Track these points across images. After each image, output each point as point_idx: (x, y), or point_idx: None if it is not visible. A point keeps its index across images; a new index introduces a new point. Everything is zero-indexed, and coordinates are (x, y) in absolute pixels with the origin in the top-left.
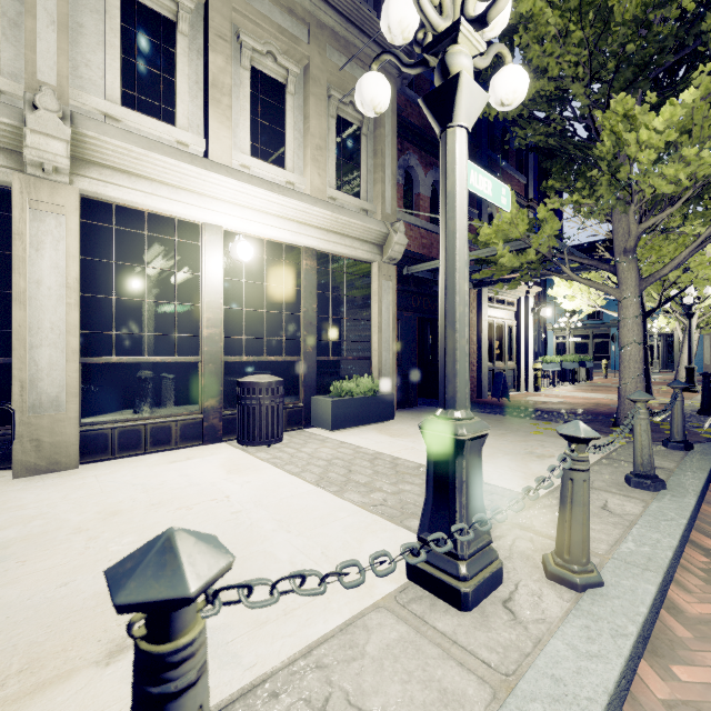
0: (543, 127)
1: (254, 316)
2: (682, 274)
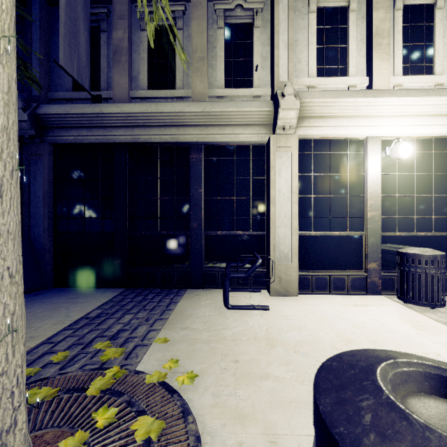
0: None
1: (405, 200)
2: None
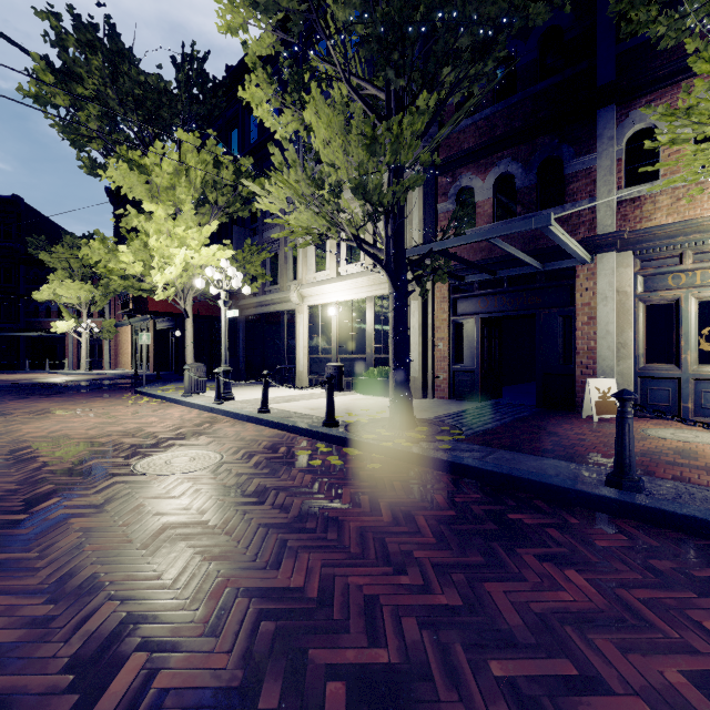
0: None
1: (349, 336)
2: None
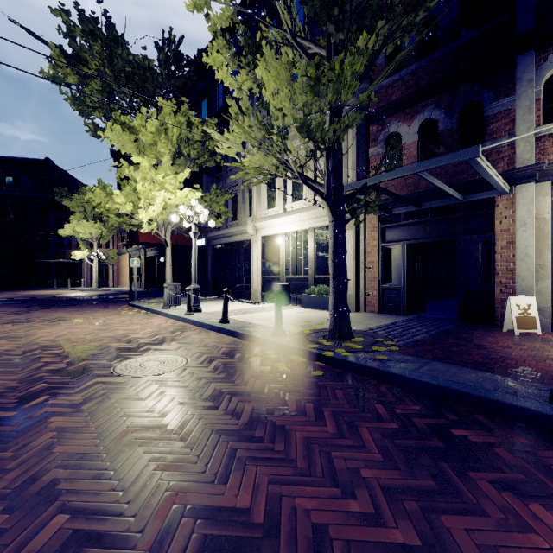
0: None
1: (294, 260)
2: None
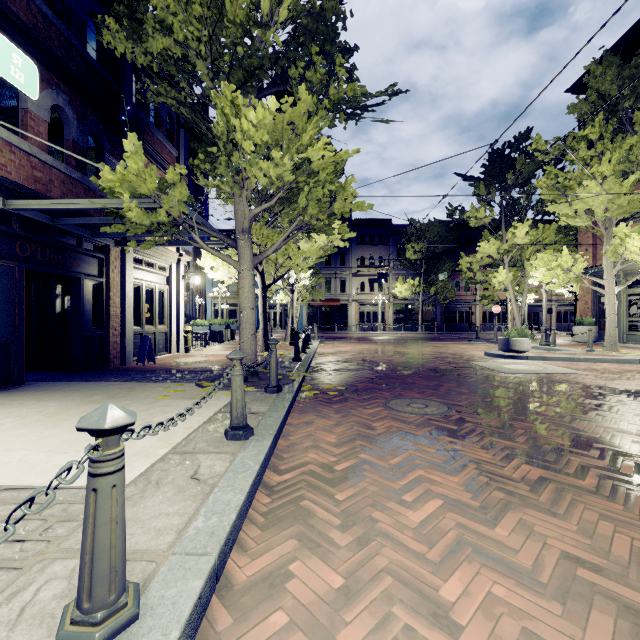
0: (175, 91)
1: None
2: (286, 260)
